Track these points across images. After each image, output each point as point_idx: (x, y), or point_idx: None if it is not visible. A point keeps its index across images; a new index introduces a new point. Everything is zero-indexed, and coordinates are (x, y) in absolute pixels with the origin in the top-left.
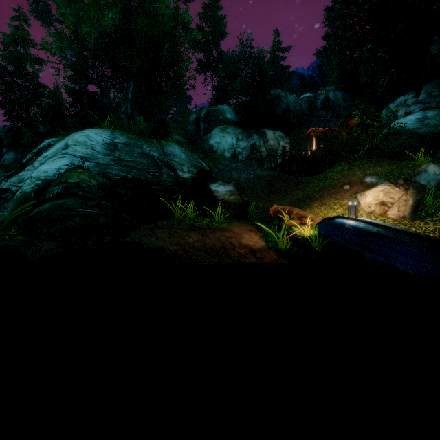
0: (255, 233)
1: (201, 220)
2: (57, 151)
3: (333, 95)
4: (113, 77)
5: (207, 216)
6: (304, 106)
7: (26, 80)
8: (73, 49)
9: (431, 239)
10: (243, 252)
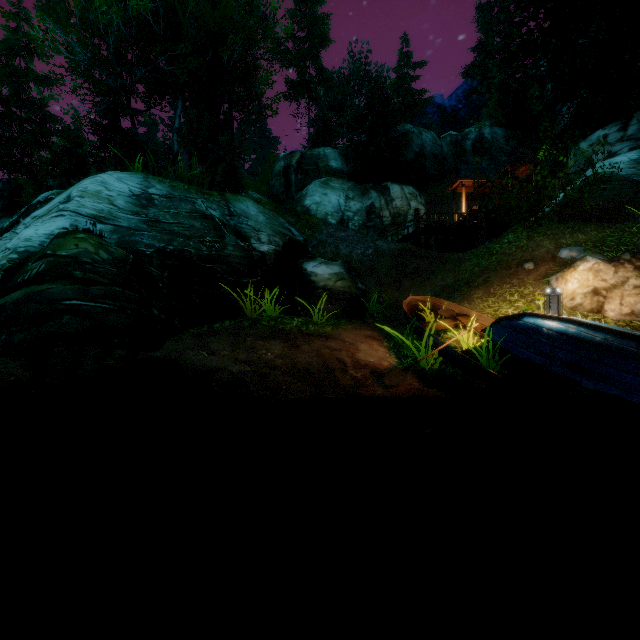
0: (379, 342)
1: (288, 320)
2: (52, 207)
3: (489, 132)
4: (151, 93)
5: (299, 314)
6: (446, 149)
7: (29, 109)
8: (83, 44)
9: None
10: (360, 376)
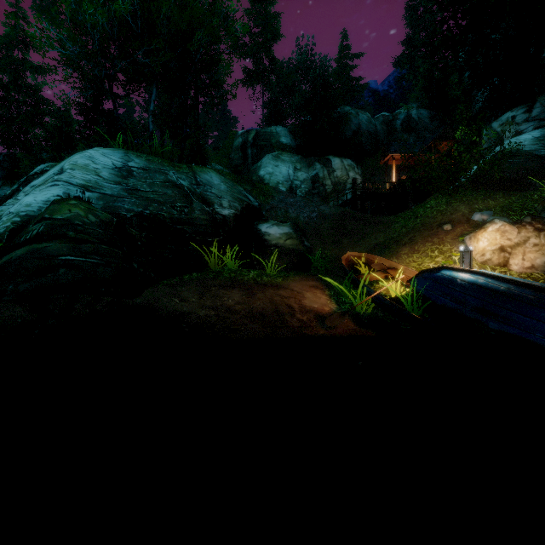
0: (322, 291)
1: (246, 272)
2: (48, 178)
3: (416, 113)
4: (130, 81)
5: (254, 268)
6: (379, 127)
7: (25, 93)
8: (73, 40)
9: None
10: (305, 319)
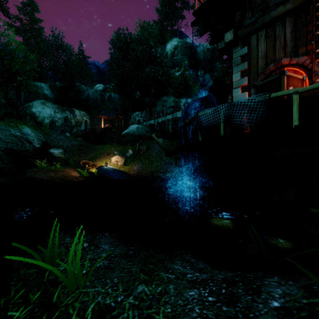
0: (75, 171)
1: (51, 167)
2: None
3: (113, 95)
4: None
5: (52, 165)
6: (98, 97)
7: None
8: None
9: (121, 171)
10: (72, 178)
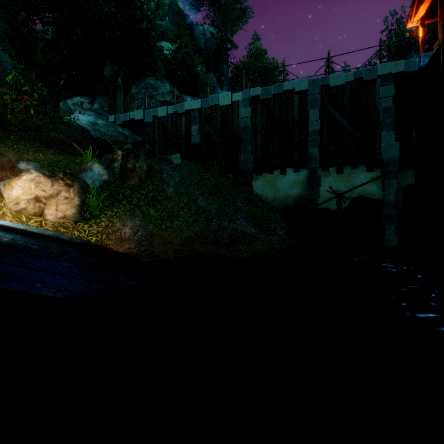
0: None
1: None
2: None
3: None
4: None
5: None
6: None
7: None
8: None
9: (87, 246)
10: None
